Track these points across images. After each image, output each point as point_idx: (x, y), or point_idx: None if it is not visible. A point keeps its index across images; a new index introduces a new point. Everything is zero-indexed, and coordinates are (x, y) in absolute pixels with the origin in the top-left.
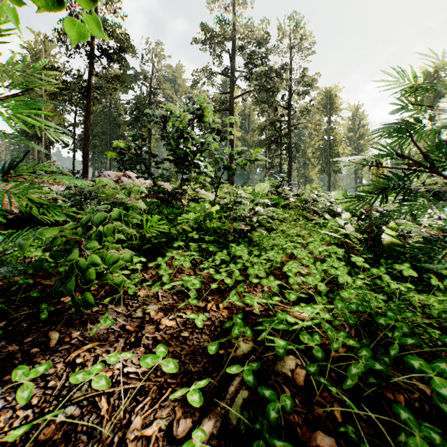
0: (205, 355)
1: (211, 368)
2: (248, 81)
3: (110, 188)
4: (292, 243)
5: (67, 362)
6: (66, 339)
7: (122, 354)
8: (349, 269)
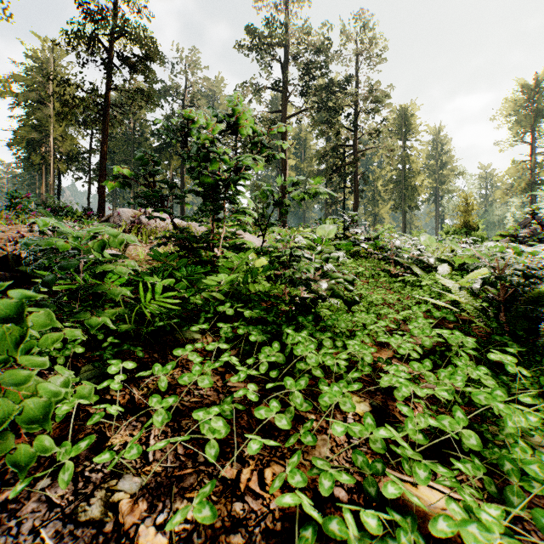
0: None
1: None
2: (305, 96)
3: (73, 237)
4: (384, 323)
5: None
6: None
7: None
8: (491, 376)
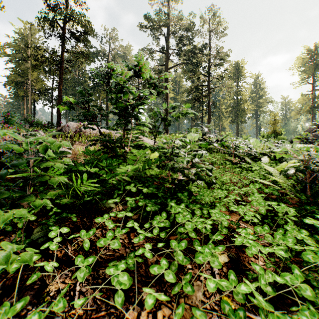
0: None
1: None
2: (179, 56)
3: (27, 143)
4: (233, 197)
5: None
6: None
7: None
8: (308, 235)
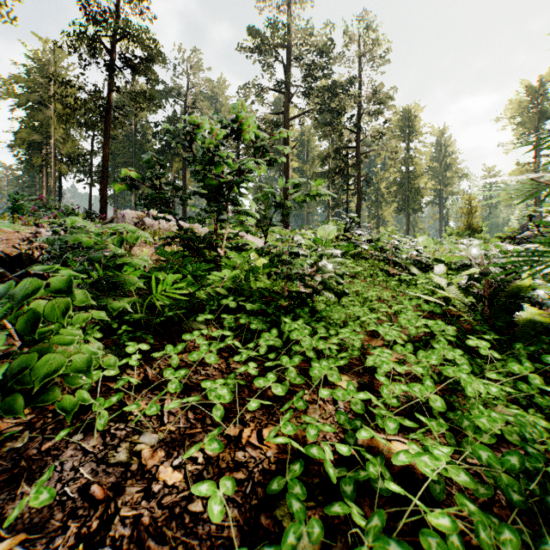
0: None
1: None
2: (307, 98)
3: (93, 234)
4: (375, 314)
5: None
6: None
7: None
8: (467, 359)
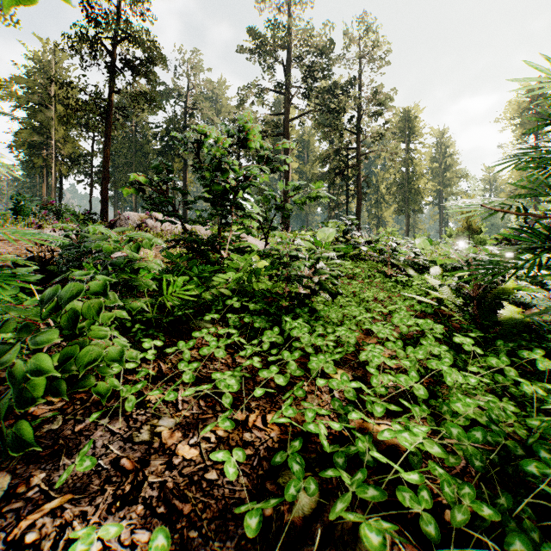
0: (242, 519)
1: (250, 549)
2: (308, 99)
3: (111, 240)
4: (370, 314)
5: (11, 539)
6: (20, 488)
7: (101, 529)
8: (453, 354)
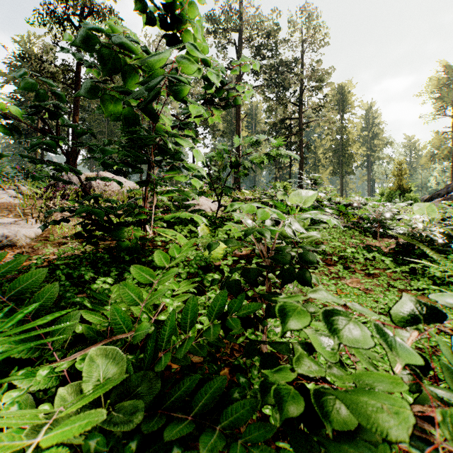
0: None
1: None
2: (256, 74)
3: None
4: None
5: None
6: None
7: None
8: None
